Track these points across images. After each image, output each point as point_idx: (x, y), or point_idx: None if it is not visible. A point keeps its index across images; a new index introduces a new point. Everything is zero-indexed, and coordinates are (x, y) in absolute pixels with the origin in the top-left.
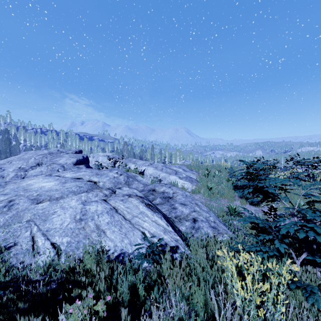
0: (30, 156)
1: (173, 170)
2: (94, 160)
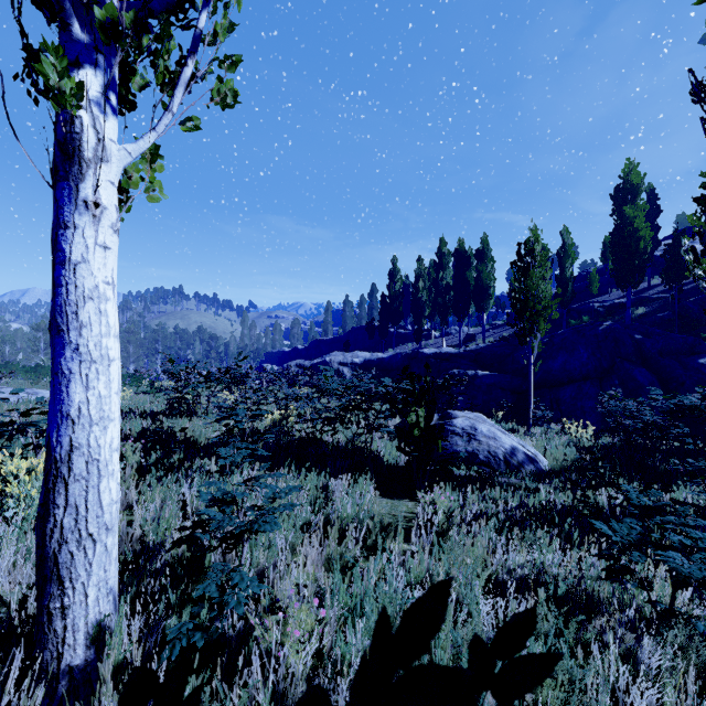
0: None
1: None
2: None
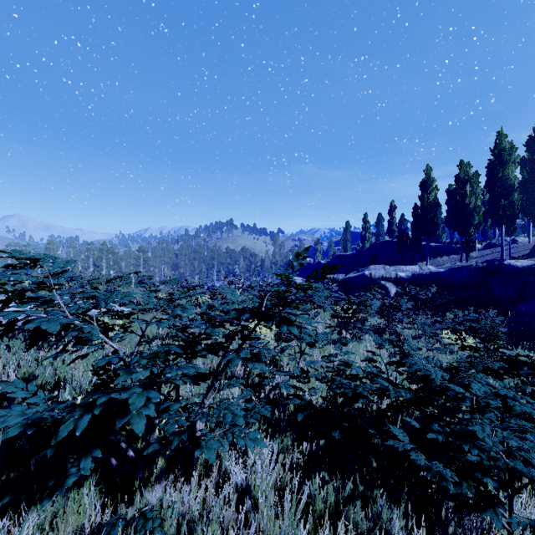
0: None
1: None
2: None
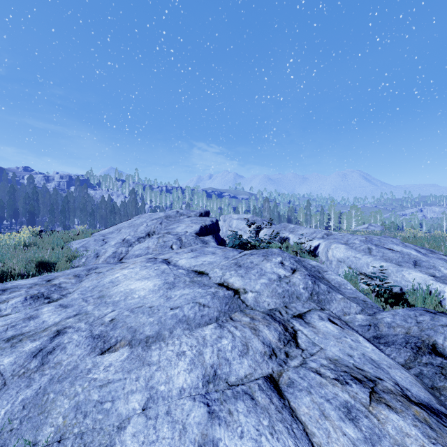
0: (143, 221)
1: (403, 254)
2: (225, 225)
